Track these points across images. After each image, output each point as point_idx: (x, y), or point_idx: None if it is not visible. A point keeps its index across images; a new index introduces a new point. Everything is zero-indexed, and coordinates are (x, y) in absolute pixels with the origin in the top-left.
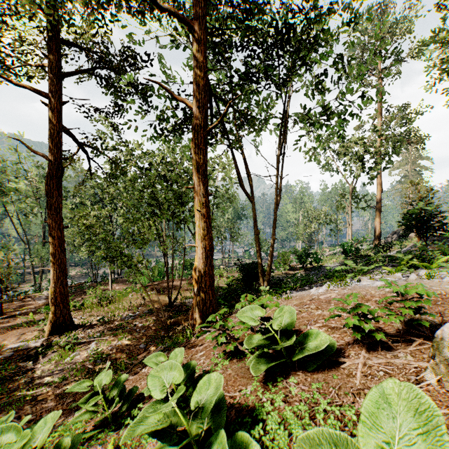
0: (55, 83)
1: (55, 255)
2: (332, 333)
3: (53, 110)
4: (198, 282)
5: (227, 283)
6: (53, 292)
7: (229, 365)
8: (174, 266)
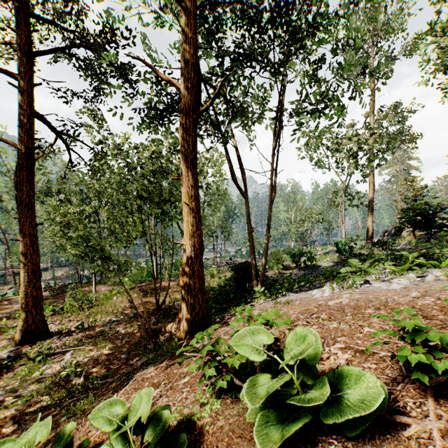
0: (27, 63)
1: (26, 254)
2: (365, 361)
3: (24, 93)
4: (186, 284)
5: (219, 284)
6: (24, 297)
7: (220, 408)
8: (164, 266)
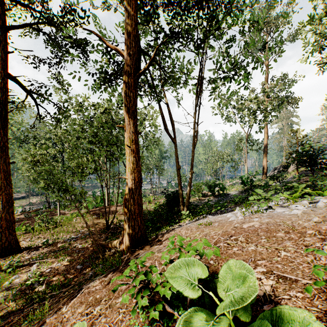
0: (2, 34)
1: (1, 187)
2: (289, 288)
3: None
4: (128, 210)
5: (154, 208)
6: None
7: None
8: (113, 195)
